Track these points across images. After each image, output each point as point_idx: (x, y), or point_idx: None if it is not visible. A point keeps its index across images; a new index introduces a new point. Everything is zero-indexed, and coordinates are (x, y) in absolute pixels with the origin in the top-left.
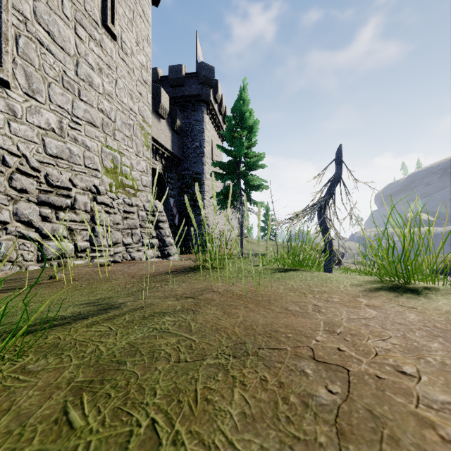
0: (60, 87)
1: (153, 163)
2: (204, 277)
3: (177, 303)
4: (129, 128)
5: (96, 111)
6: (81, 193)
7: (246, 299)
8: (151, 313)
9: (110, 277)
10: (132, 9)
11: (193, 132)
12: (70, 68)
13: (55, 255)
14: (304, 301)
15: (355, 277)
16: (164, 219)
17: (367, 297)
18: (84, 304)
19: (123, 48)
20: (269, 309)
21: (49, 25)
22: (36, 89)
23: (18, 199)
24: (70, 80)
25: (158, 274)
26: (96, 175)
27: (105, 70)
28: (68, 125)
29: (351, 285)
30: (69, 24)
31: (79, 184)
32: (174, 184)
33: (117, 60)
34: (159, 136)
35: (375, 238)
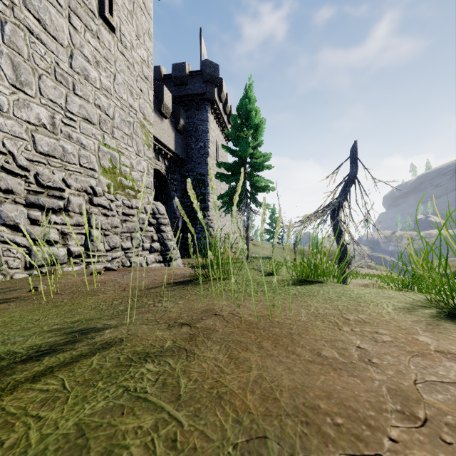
0: (52, 80)
1: (156, 164)
2: (205, 291)
3: (167, 334)
4: (129, 126)
5: (93, 107)
6: (75, 194)
7: (258, 330)
8: (130, 353)
9: (99, 289)
10: (132, 0)
11: (197, 132)
12: (64, 59)
13: (45, 261)
14: (340, 338)
15: (391, 295)
16: (166, 222)
17: (429, 333)
18: (54, 330)
19: (122, 42)
20: (294, 354)
21: (40, 12)
22: (24, 80)
23: (3, 201)
24: (63, 73)
25: (153, 286)
26: (93, 175)
27: (102, 63)
28: (61, 121)
29: (395, 309)
30: (62, 12)
31: (73, 185)
32: (177, 186)
33: (115, 54)
34: (162, 136)
35: (407, 245)
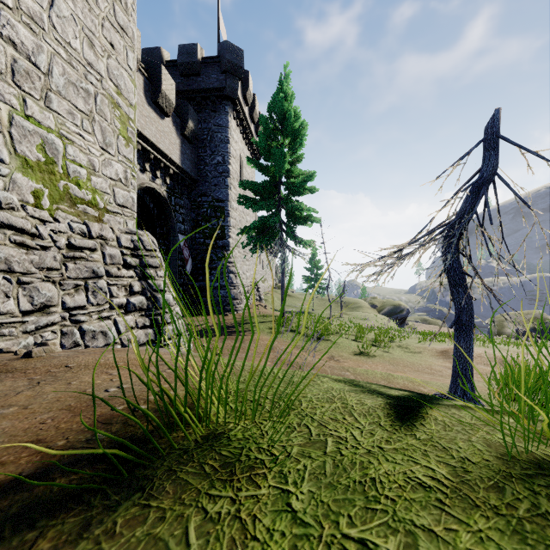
0: None
1: (152, 181)
2: None
3: None
4: (85, 97)
5: None
6: None
7: None
8: None
9: None
10: None
11: (213, 142)
12: None
13: None
14: None
15: None
16: (157, 262)
17: None
18: None
19: None
20: None
21: None
22: None
23: None
24: None
25: None
26: None
27: None
28: None
29: None
30: None
31: None
32: (185, 216)
33: None
34: (160, 140)
35: None
